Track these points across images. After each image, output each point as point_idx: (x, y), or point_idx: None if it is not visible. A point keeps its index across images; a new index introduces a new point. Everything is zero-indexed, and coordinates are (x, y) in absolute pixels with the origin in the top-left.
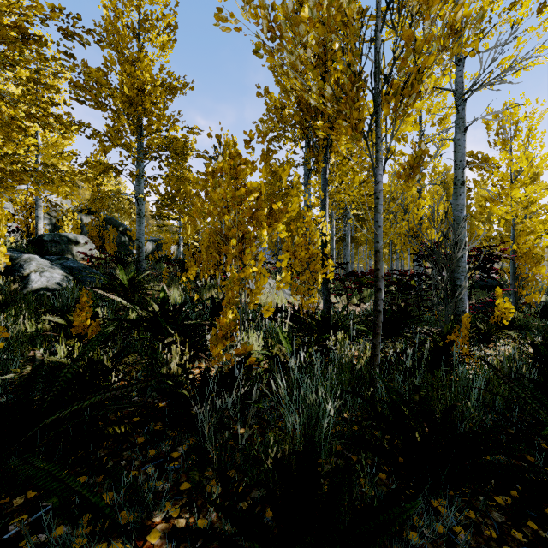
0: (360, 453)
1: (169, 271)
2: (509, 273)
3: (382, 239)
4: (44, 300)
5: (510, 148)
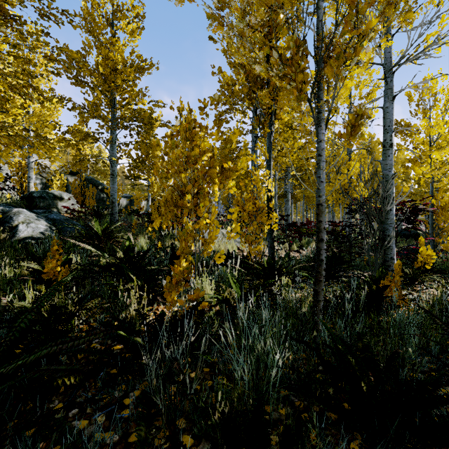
0: (306, 399)
1: (138, 222)
2: (427, 224)
3: (324, 193)
4: (28, 247)
5: (429, 117)
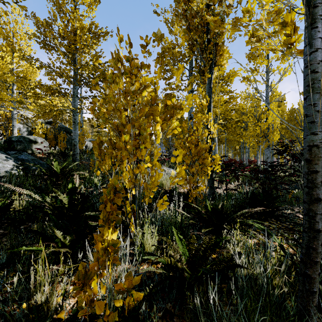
0: None
1: None
2: None
3: (320, 129)
4: None
5: None
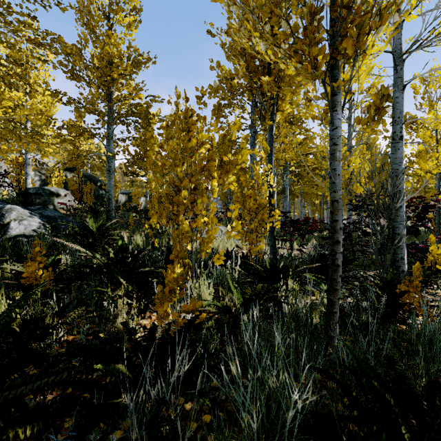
0: None
1: (136, 219)
2: (432, 221)
3: (340, 188)
4: (19, 245)
5: (436, 109)
